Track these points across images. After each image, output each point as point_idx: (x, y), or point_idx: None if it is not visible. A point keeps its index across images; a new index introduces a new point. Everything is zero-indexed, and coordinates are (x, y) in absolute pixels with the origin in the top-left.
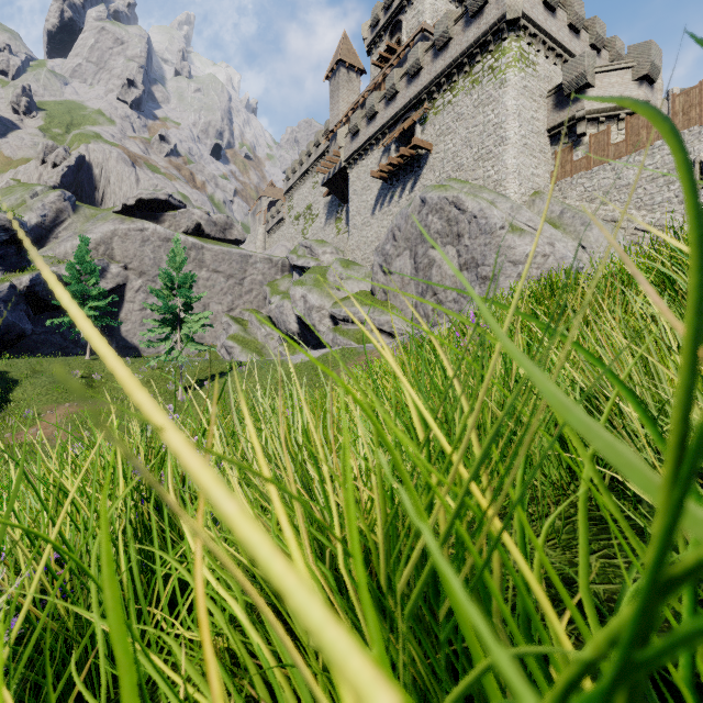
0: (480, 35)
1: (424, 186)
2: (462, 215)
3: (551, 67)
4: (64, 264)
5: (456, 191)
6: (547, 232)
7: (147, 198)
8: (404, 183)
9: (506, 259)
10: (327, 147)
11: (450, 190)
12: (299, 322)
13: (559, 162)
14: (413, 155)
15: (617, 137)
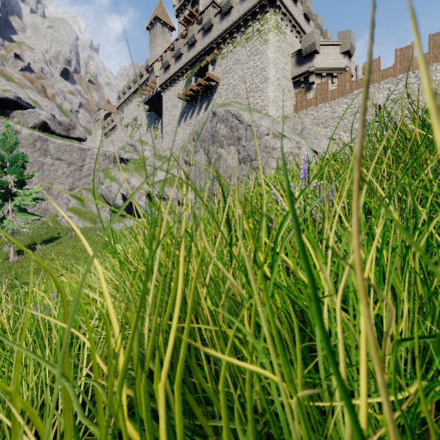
0: (251, 7)
1: None
2: (241, 124)
3: (294, 38)
4: None
5: (236, 107)
6: (296, 139)
7: None
8: (201, 105)
9: (271, 156)
10: (148, 78)
11: (233, 107)
12: (124, 198)
13: (299, 99)
14: (207, 85)
15: (332, 87)
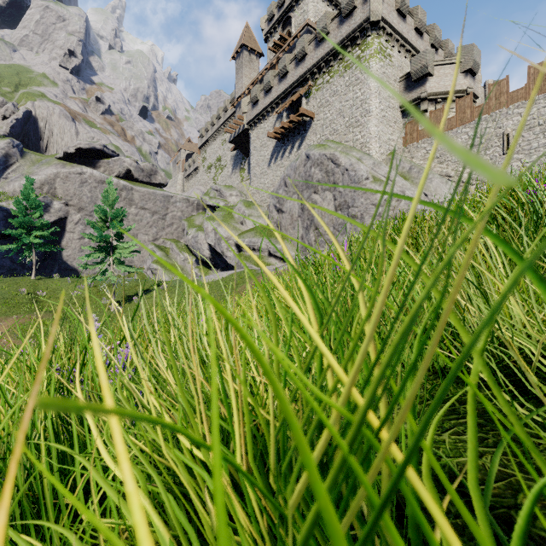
0: (350, 32)
1: (308, 145)
2: (337, 168)
3: (403, 59)
4: (12, 200)
5: (332, 150)
6: (400, 182)
7: (85, 147)
8: (293, 143)
9: (370, 203)
10: (233, 112)
11: (328, 149)
12: (211, 249)
13: (408, 130)
14: (300, 121)
15: (450, 114)
